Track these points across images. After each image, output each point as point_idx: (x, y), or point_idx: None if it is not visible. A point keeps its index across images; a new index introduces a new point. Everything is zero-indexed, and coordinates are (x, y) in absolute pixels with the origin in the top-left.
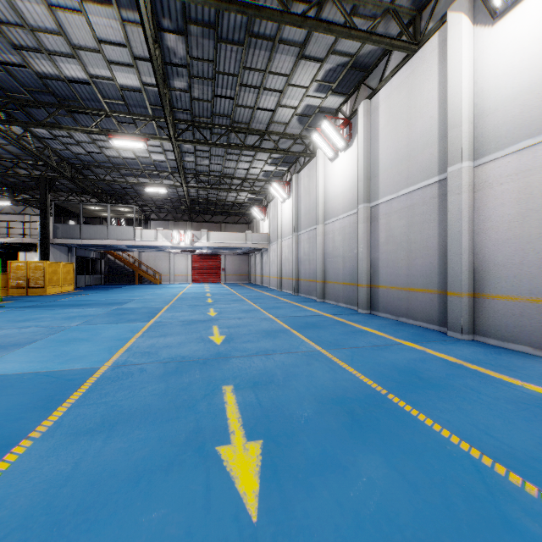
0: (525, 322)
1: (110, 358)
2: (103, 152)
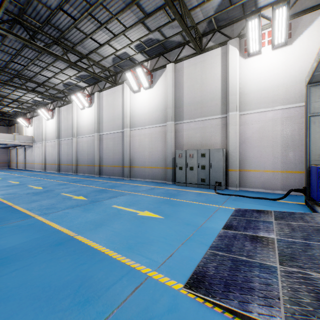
0: (140, 172)
1: None
2: None
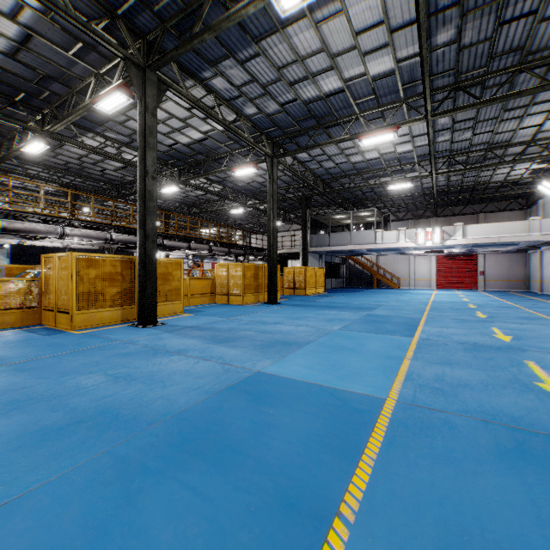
0: None
1: (391, 386)
2: (349, 160)
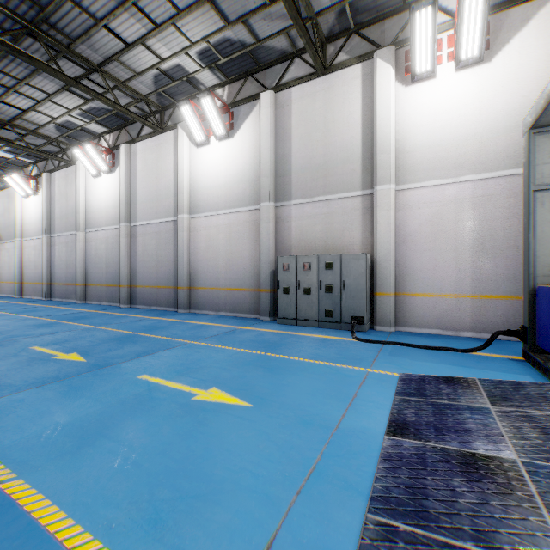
0: (209, 299)
1: None
2: None
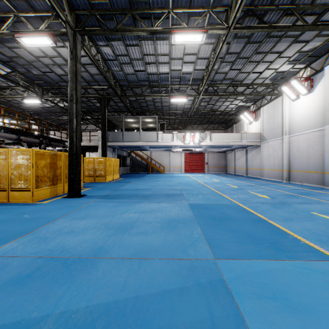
0: None
1: None
2: (146, 70)
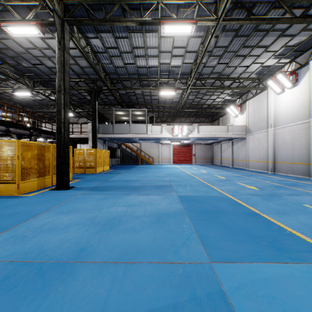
0: None
1: None
2: (135, 63)
